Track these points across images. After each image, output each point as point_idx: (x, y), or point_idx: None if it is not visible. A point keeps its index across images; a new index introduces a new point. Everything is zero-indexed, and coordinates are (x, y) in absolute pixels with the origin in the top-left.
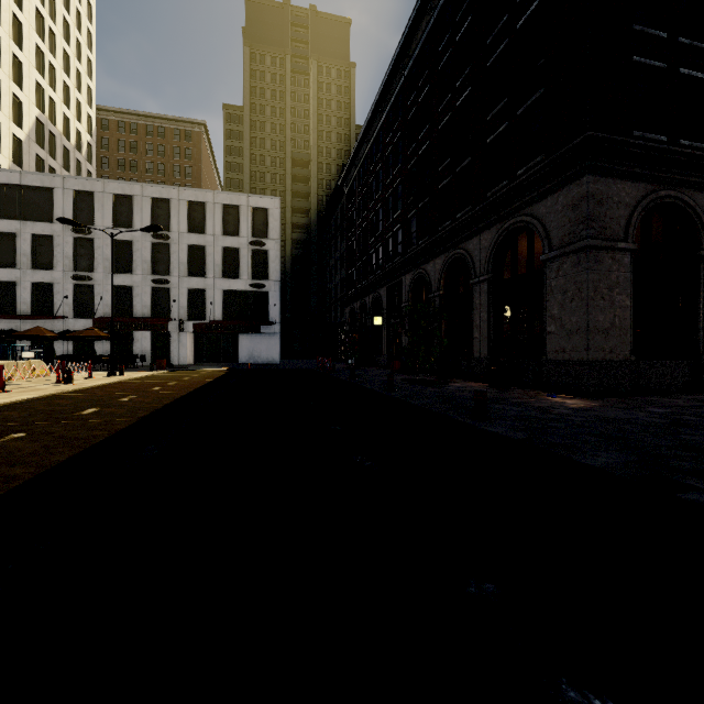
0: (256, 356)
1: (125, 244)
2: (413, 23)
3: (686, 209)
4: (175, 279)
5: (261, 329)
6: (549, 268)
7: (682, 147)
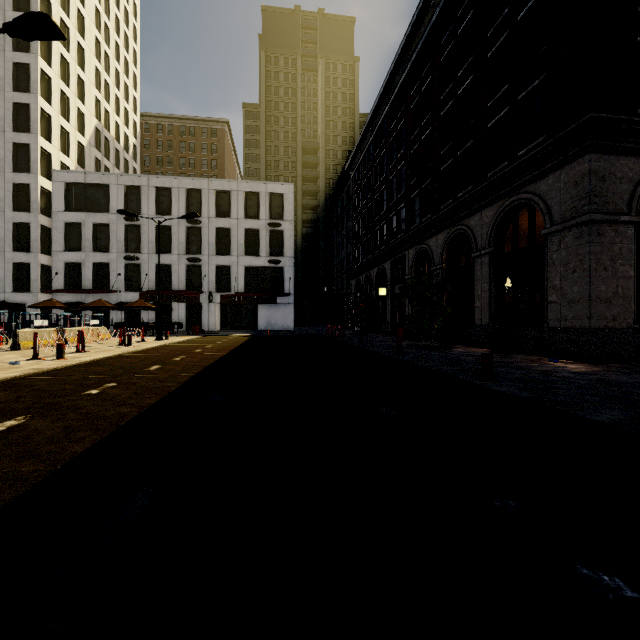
0: (273, 324)
1: (165, 229)
2: (416, 20)
3: None
4: (205, 258)
5: (277, 300)
6: (550, 242)
7: None
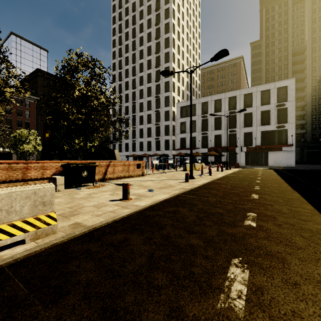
0: (278, 163)
1: (218, 118)
2: None
3: None
4: (238, 129)
5: (282, 149)
6: None
7: None
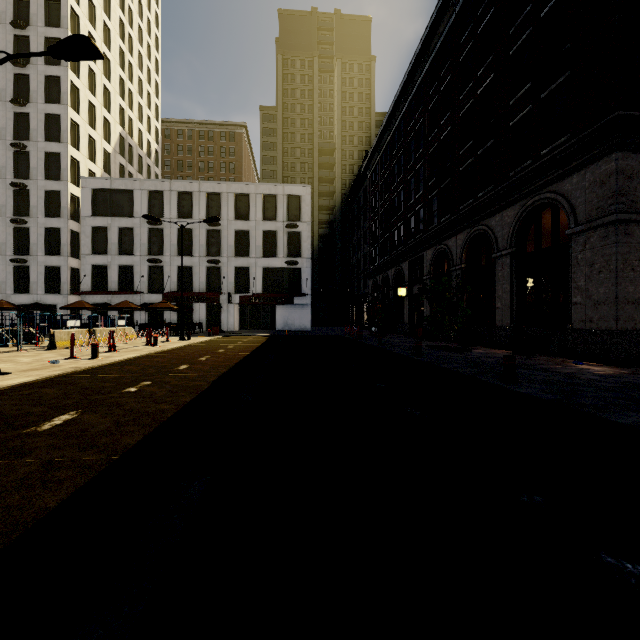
0: (290, 324)
1: (187, 232)
2: (435, 20)
3: None
4: (225, 260)
5: (294, 300)
6: (575, 242)
7: None
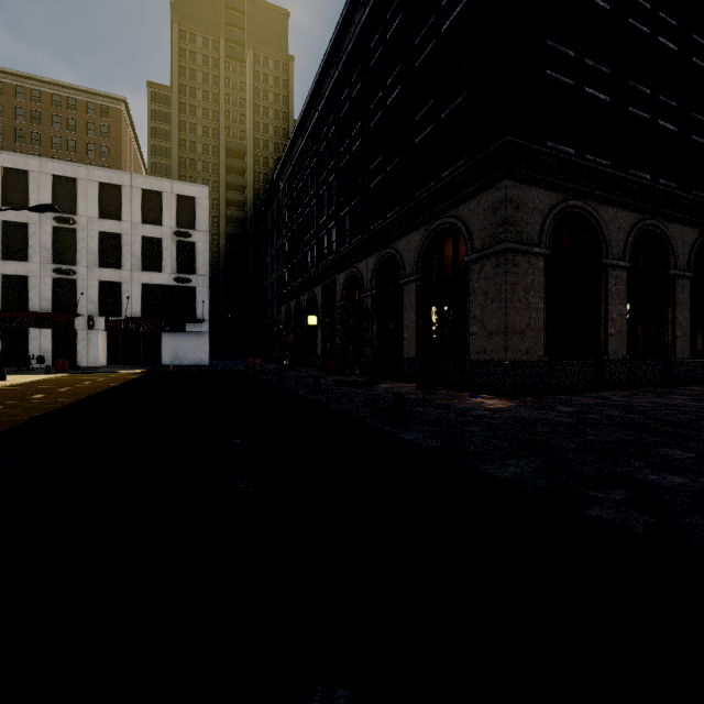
0: (182, 357)
1: (19, 227)
2: (346, 16)
3: (591, 219)
4: (83, 270)
5: (187, 327)
6: (472, 270)
7: (587, 162)
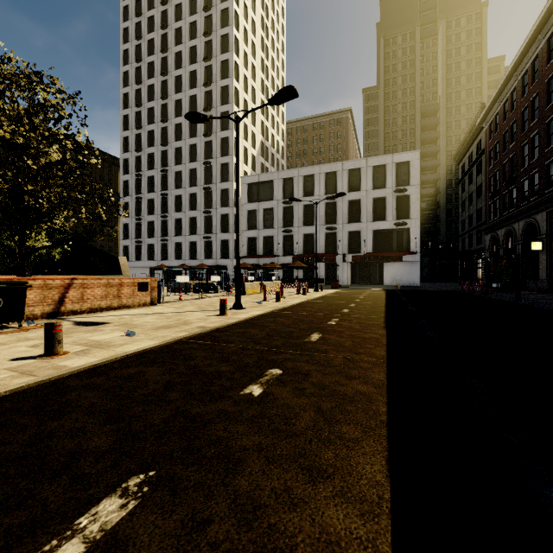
0: (398, 280)
1: (310, 207)
2: None
3: None
4: (340, 226)
5: (403, 258)
6: None
7: None
